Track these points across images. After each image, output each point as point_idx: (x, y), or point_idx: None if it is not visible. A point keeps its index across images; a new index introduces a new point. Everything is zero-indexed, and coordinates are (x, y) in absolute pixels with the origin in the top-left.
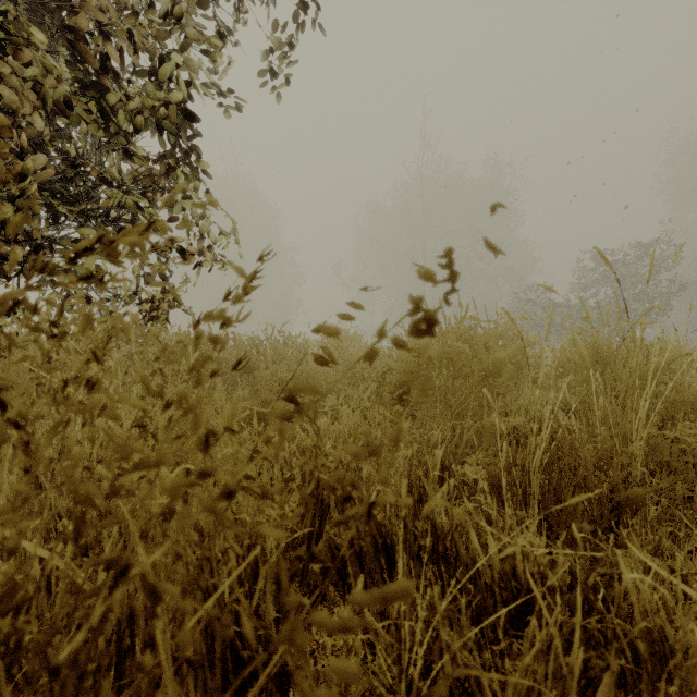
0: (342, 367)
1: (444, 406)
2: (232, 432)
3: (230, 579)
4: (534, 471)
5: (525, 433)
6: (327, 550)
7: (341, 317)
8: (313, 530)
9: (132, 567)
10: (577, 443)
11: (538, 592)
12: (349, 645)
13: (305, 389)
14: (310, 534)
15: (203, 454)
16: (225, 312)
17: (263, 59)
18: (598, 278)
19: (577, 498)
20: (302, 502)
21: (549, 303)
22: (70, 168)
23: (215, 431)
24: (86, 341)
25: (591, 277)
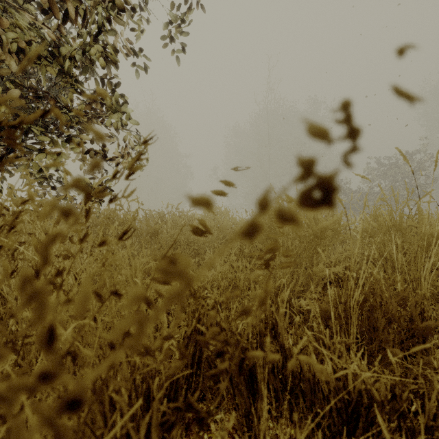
0: (217, 232)
1: (286, 259)
2: (117, 295)
3: (113, 431)
4: (353, 307)
5: (339, 277)
6: (205, 363)
7: (215, 193)
8: (194, 356)
9: (47, 396)
10: (383, 287)
11: (387, 434)
12: (221, 437)
13: (168, 271)
14: (193, 358)
15: (45, 350)
16: (80, 179)
17: (164, 29)
18: (380, 174)
19: (417, 348)
20: (186, 336)
21: (348, 190)
22: (34, 98)
23: (101, 295)
24: (34, 214)
25: (376, 174)
